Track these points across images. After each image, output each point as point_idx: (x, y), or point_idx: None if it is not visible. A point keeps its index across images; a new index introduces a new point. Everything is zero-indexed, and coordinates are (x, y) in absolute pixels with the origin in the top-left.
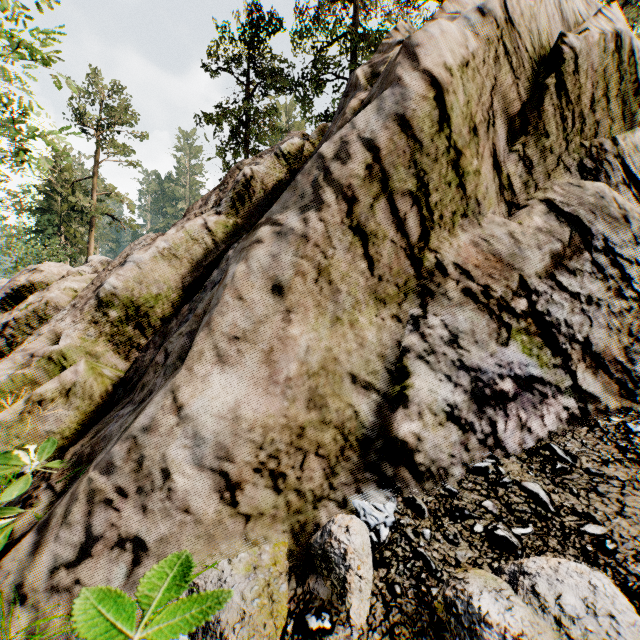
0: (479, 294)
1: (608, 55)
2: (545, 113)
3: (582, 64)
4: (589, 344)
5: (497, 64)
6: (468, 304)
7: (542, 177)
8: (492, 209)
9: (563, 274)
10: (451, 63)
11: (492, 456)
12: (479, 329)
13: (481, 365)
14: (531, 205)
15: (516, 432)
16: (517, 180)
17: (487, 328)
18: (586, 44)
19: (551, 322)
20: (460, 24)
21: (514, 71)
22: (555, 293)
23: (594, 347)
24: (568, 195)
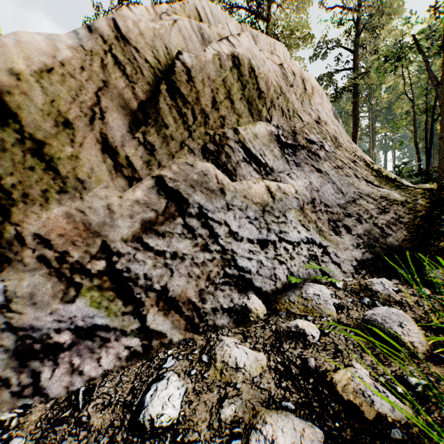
0: (53, 260)
1: (228, 70)
2: (162, 110)
3: (197, 75)
4: (166, 291)
5: (106, 71)
6: (42, 269)
7: (166, 157)
8: (104, 184)
9: (152, 237)
10: (23, 69)
11: (25, 405)
12: (41, 292)
13: (35, 324)
14: (142, 181)
15: (64, 377)
16: (138, 160)
17: (53, 289)
18: (208, 60)
19: (129, 277)
20: (71, 36)
21: (128, 77)
22: (139, 253)
23: (171, 293)
24: (181, 172)
